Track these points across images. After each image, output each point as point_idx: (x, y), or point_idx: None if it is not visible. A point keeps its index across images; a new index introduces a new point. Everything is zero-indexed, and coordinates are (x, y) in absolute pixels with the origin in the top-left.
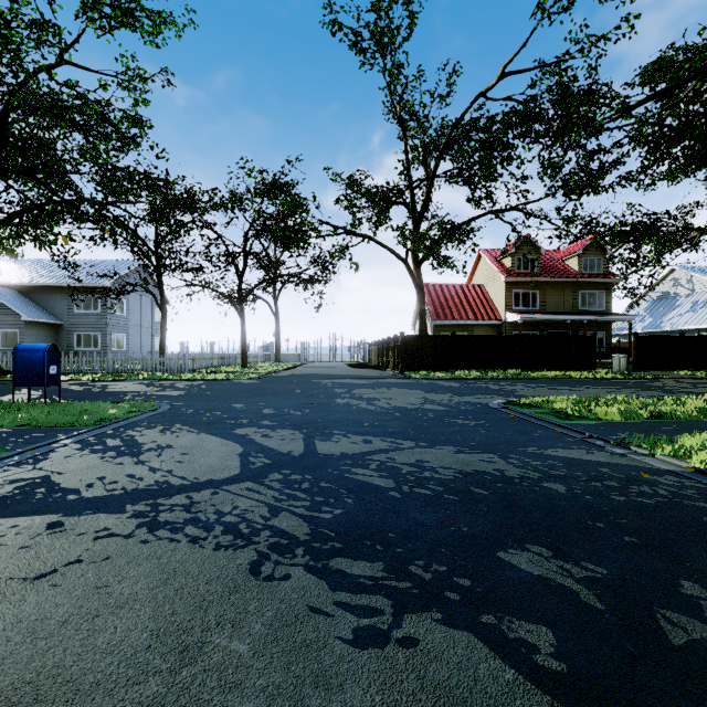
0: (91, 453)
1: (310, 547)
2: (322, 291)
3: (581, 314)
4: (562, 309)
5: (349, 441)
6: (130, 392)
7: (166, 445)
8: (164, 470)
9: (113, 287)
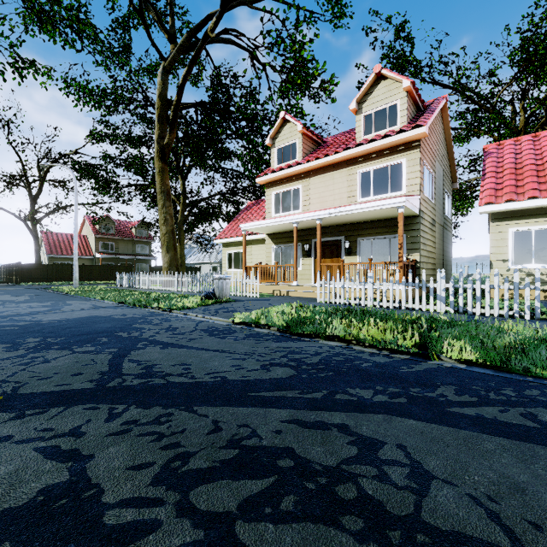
0: None
1: None
2: None
3: (134, 255)
4: (127, 252)
5: None
6: None
7: None
8: None
9: None
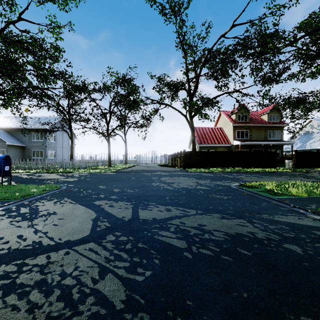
0: (6, 218)
1: (123, 319)
2: (146, 130)
3: (269, 141)
4: (260, 139)
5: (158, 209)
6: (50, 179)
7: (53, 212)
8: (43, 231)
9: (49, 129)
